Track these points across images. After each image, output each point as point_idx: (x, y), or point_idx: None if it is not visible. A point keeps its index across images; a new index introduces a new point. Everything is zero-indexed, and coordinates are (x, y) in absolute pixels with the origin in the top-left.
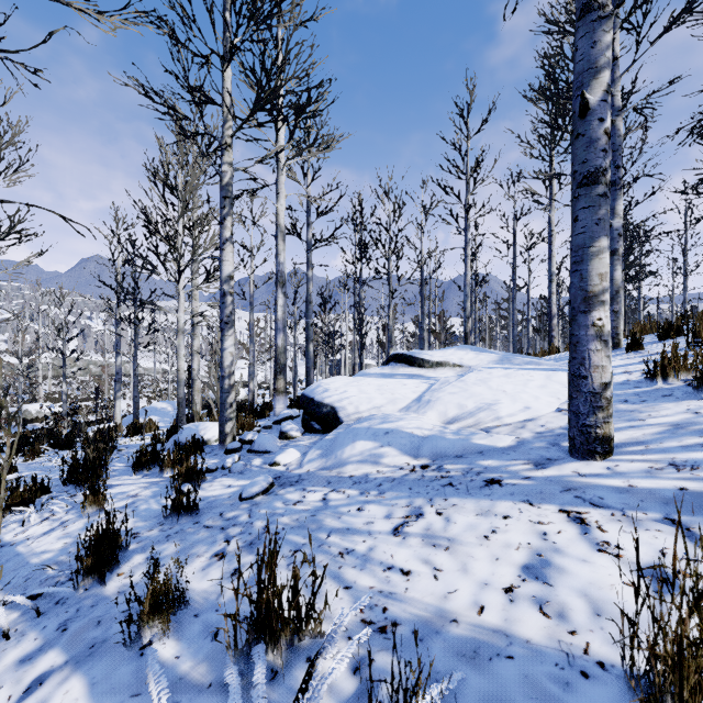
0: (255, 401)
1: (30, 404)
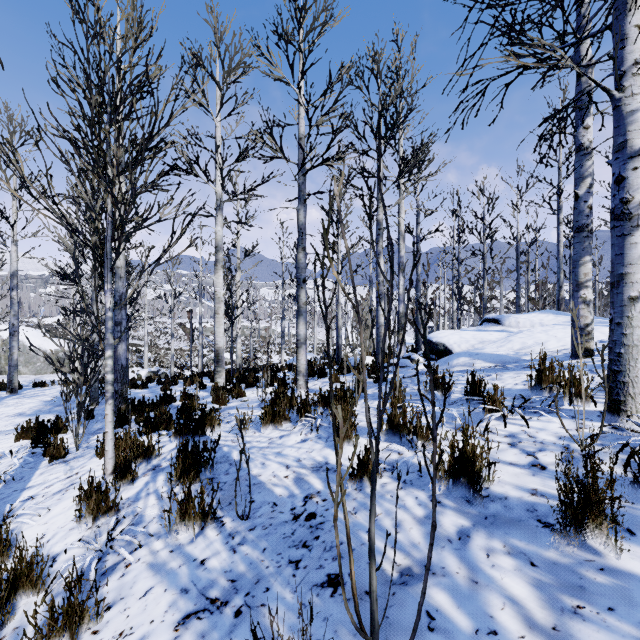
0: None
1: None
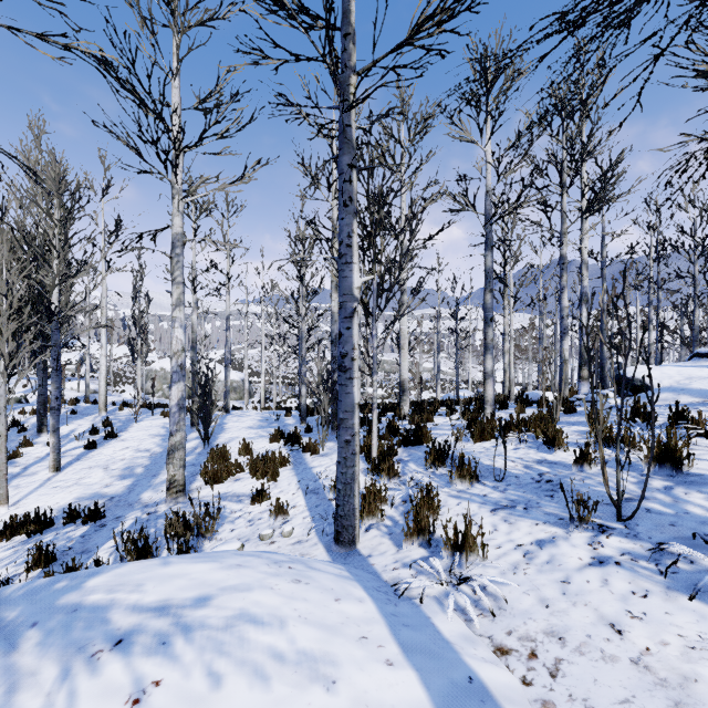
0: None
1: (367, 388)
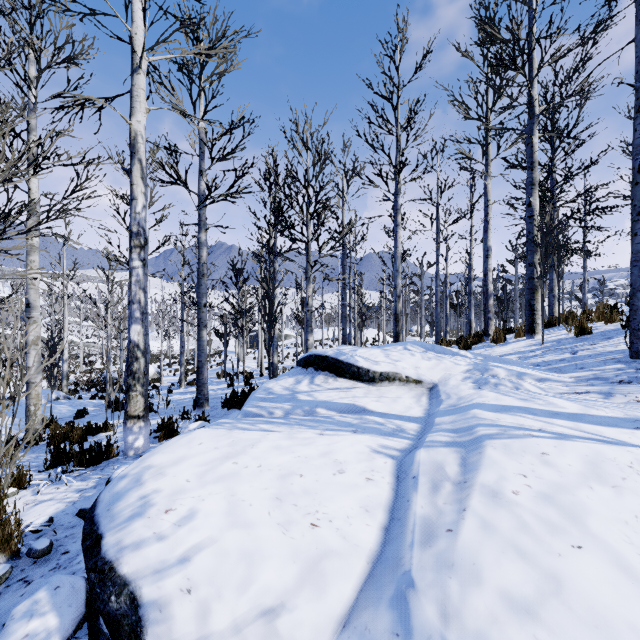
0: (162, 381)
1: None
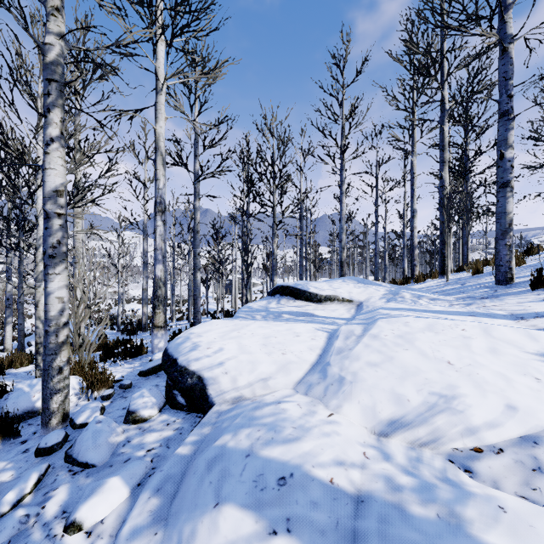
0: None
1: None
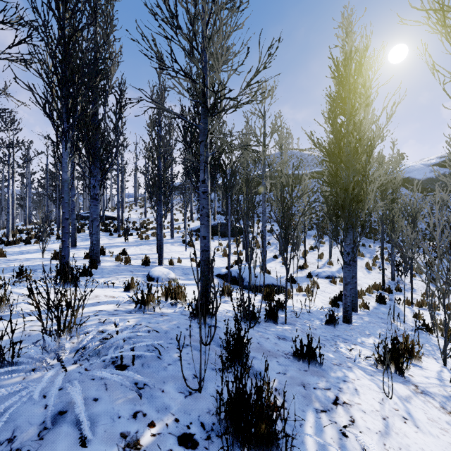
0: None
1: None
